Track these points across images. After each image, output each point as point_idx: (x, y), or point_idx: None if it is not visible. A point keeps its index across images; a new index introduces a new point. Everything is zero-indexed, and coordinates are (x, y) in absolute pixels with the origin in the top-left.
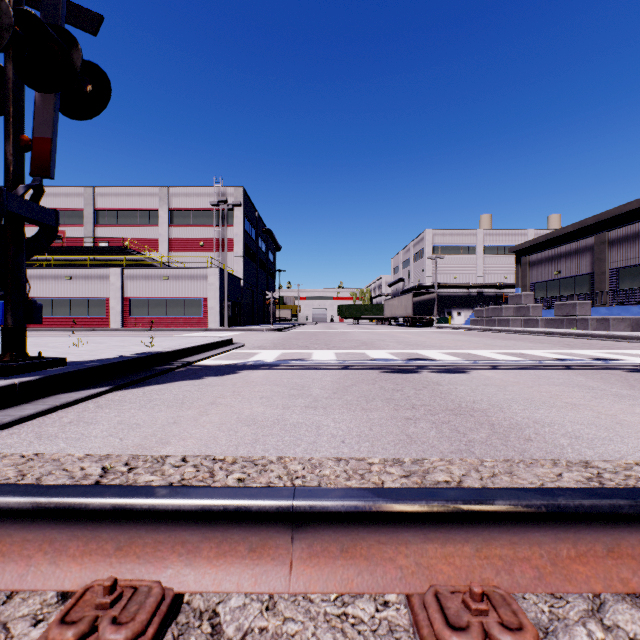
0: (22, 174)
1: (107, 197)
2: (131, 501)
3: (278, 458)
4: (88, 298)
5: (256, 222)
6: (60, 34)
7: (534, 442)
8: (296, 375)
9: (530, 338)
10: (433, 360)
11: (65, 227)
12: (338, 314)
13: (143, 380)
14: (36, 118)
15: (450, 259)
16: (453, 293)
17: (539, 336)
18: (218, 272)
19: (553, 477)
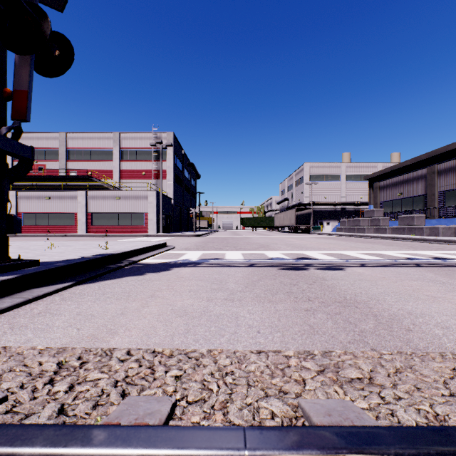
0: (5, 118)
1: (76, 140)
2: (64, 452)
3: (208, 351)
4: (62, 212)
5: (183, 158)
6: (34, 9)
7: (414, 332)
8: (215, 272)
9: (382, 242)
10: (315, 259)
11: (45, 161)
12: (241, 224)
13: (99, 276)
14: (16, 75)
15: (321, 184)
16: (324, 209)
17: (388, 240)
18: (155, 194)
19: (449, 372)
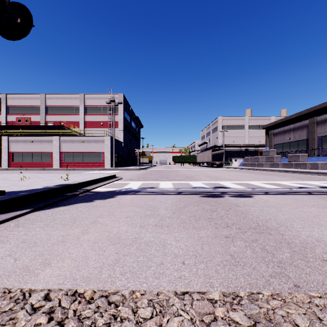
0: None
1: (52, 99)
2: None
3: (130, 292)
4: (41, 152)
5: (130, 112)
6: None
7: None
8: (150, 199)
9: (276, 174)
10: (229, 188)
11: (30, 115)
12: (173, 160)
13: (56, 203)
14: None
15: (231, 132)
16: (232, 149)
17: (281, 172)
18: (110, 138)
19: None
